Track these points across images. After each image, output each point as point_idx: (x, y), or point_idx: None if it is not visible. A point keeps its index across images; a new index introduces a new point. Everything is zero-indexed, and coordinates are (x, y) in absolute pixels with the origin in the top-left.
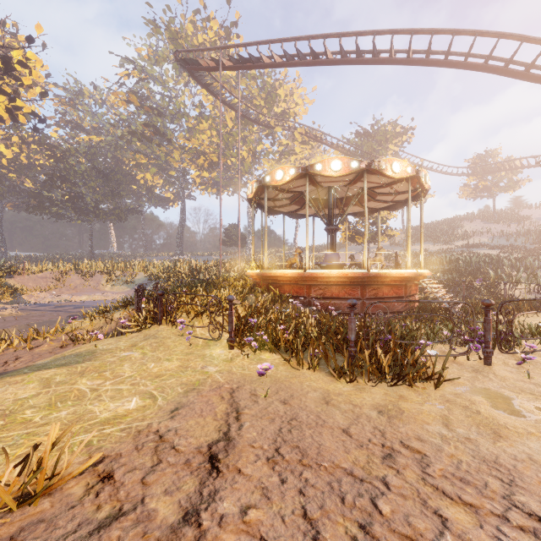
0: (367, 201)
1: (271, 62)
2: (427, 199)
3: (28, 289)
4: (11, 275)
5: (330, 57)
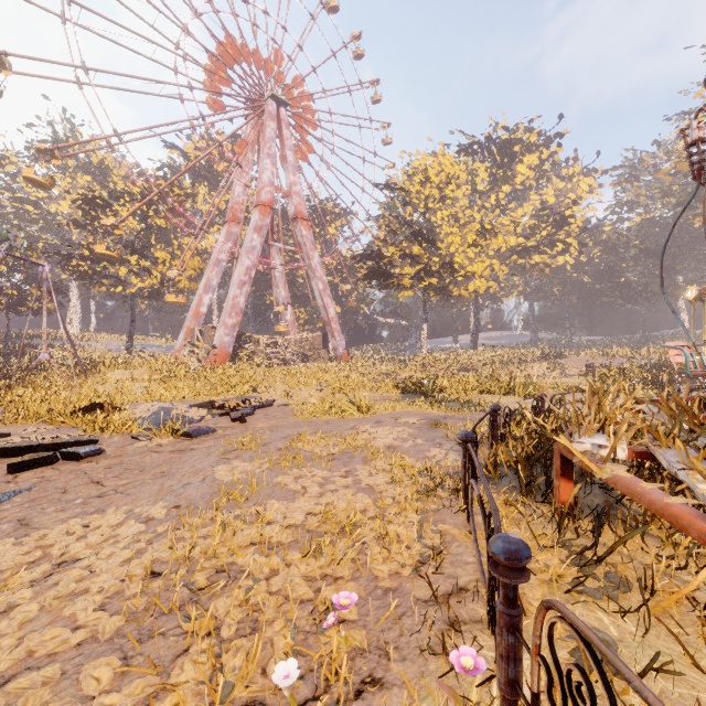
0: None
1: None
2: None
3: (570, 367)
4: (561, 358)
5: None
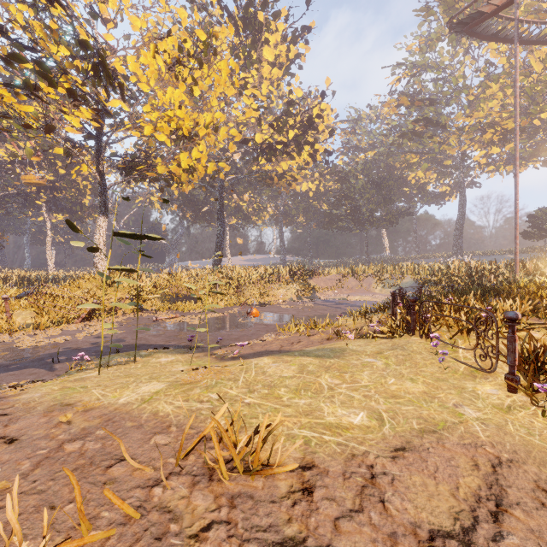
0: None
1: None
2: None
3: (320, 288)
4: (311, 277)
5: None
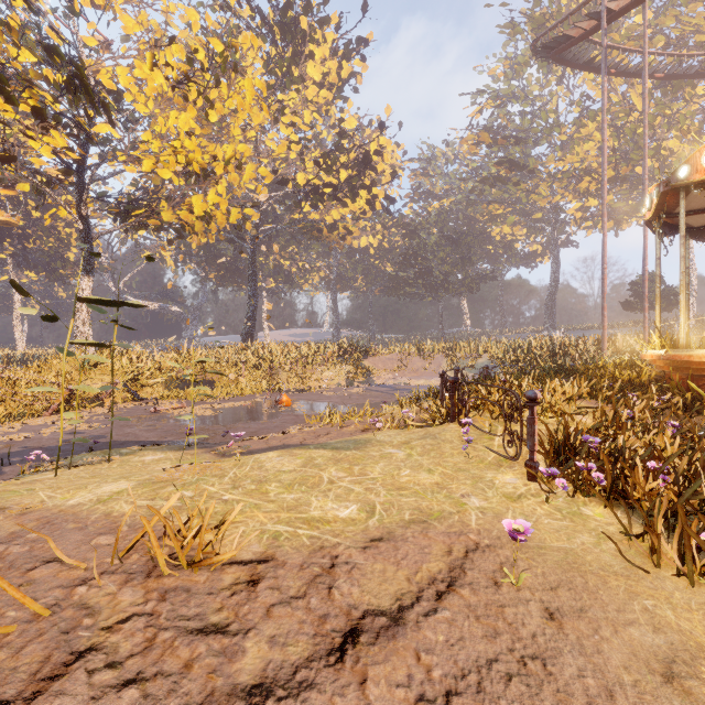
0: None
1: None
2: None
3: (377, 370)
4: (366, 357)
5: None
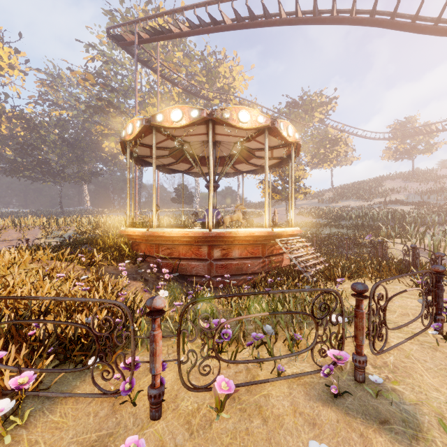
0: (251, 158)
1: (179, 32)
2: (353, 161)
3: None
4: None
5: (228, 22)
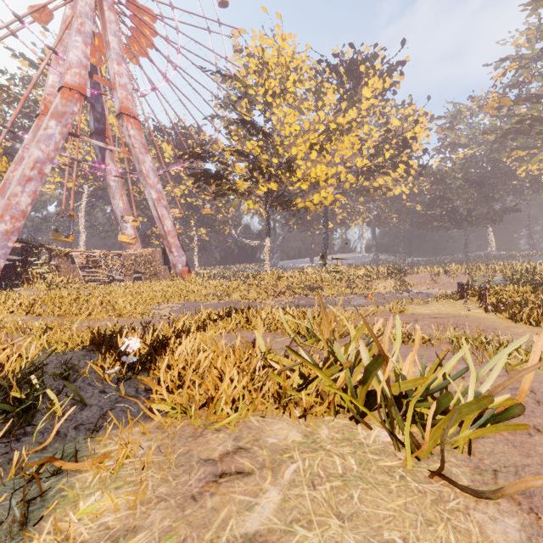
0: None
1: None
2: None
3: (414, 284)
4: (406, 275)
5: None
